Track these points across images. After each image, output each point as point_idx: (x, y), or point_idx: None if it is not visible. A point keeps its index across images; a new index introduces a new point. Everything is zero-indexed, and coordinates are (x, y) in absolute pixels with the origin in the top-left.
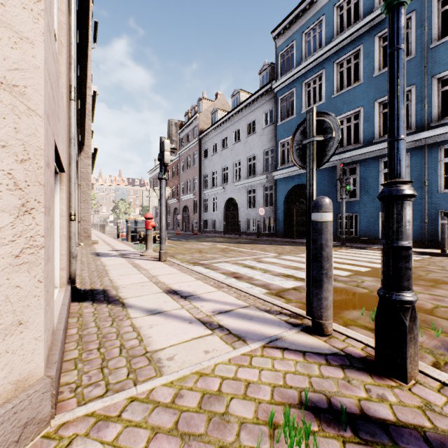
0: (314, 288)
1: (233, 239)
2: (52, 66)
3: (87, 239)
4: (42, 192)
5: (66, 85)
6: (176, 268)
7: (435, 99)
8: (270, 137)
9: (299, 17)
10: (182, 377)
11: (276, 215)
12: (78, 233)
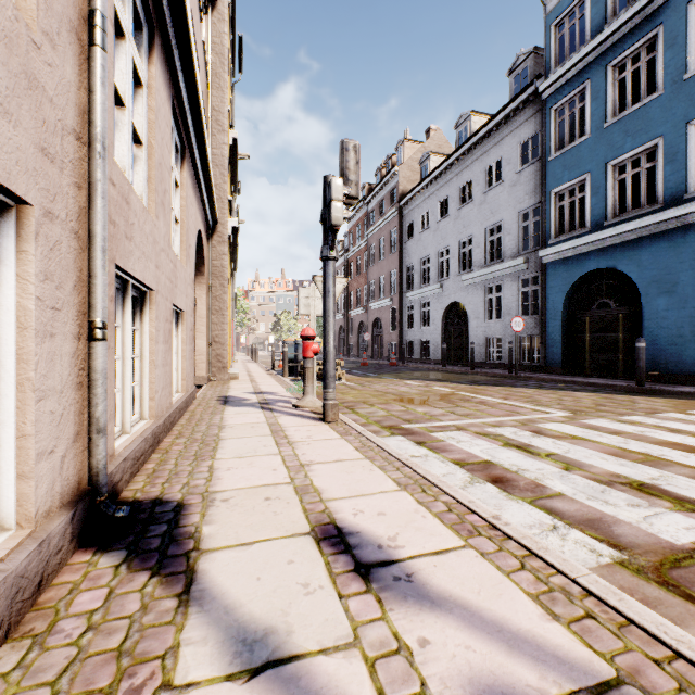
0: None
1: (460, 374)
2: None
3: (222, 372)
4: None
5: None
6: (354, 443)
7: None
8: (532, 186)
9: None
10: None
11: (546, 330)
12: (208, 362)
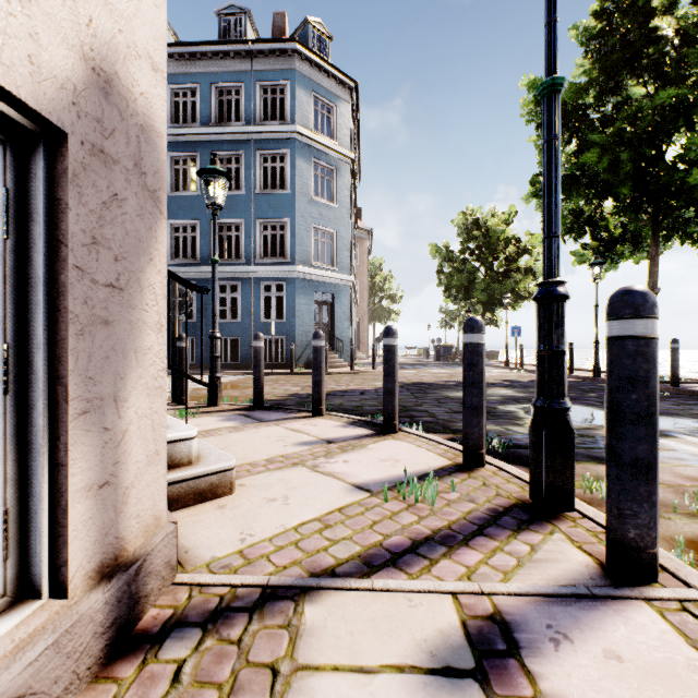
0: (179, 382)
1: None
2: None
3: None
4: None
5: None
6: None
7: (259, 239)
8: None
9: None
10: None
11: None
12: None
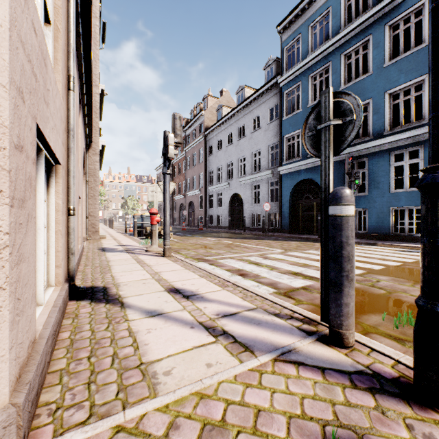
0: (332, 292)
1: (238, 234)
2: (30, 36)
3: (95, 234)
4: (5, 179)
5: (62, 73)
6: (180, 264)
7: None
8: (275, 132)
9: (305, 10)
10: (179, 399)
11: (282, 210)
12: (86, 228)
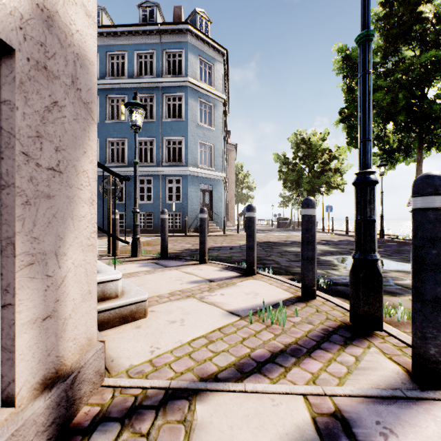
0: (113, 241)
1: None
2: None
3: None
4: None
5: None
6: None
7: (164, 150)
8: None
9: None
10: None
11: None
12: None
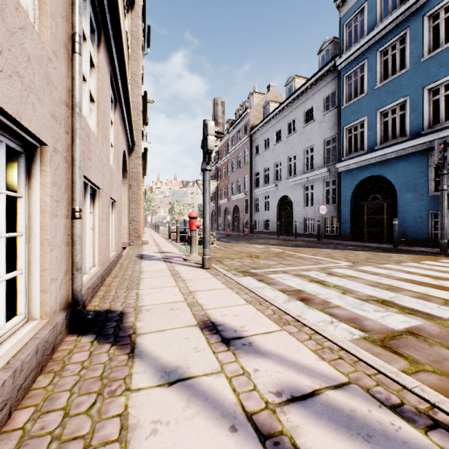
0: None
1: (288, 241)
2: None
3: (138, 240)
4: None
5: (54, 19)
6: (221, 280)
7: None
8: (332, 123)
9: None
10: None
11: (341, 214)
12: (129, 233)
